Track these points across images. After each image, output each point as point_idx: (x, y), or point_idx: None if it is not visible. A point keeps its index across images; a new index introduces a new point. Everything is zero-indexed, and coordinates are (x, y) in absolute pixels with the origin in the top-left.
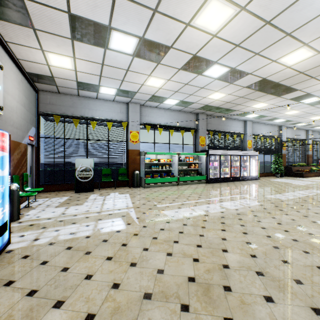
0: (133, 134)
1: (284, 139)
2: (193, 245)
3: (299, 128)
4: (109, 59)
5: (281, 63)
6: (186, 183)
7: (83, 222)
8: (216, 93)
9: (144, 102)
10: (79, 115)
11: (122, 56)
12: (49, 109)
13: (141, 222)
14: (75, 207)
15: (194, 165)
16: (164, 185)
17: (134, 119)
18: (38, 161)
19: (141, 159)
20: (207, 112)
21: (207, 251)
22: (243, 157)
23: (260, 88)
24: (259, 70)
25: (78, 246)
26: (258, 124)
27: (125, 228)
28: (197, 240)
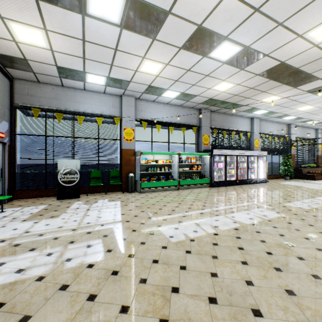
0: (127, 132)
1: (293, 139)
2: (202, 299)
3: (308, 126)
4: (90, 32)
5: (308, 39)
6: (188, 187)
7: (47, 247)
8: (223, 82)
9: (140, 95)
10: (64, 108)
11: (106, 27)
12: (27, 101)
13: (127, 247)
14: (48, 220)
15: (197, 167)
16: (163, 189)
17: (129, 114)
18: (12, 162)
19: (136, 160)
20: (211, 107)
21: (227, 314)
22: (250, 158)
23: (276, 76)
24: (278, 50)
25: (15, 301)
26: (265, 122)
27: (102, 259)
28: (209, 286)
